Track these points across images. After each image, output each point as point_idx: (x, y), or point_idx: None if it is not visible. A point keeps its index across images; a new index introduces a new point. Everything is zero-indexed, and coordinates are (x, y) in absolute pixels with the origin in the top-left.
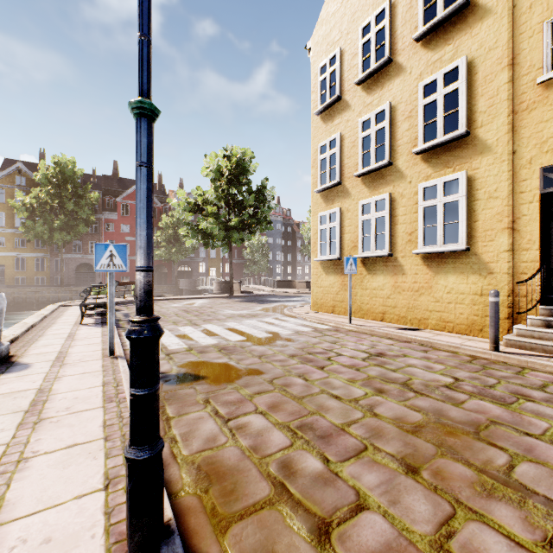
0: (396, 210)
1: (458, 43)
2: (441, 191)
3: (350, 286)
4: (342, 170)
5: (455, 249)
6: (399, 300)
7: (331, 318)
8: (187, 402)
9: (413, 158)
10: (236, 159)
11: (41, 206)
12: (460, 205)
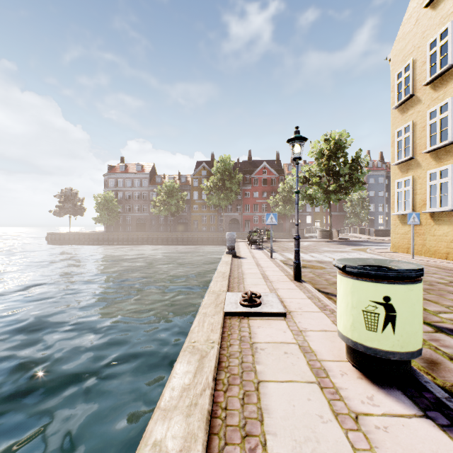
0: None
1: None
2: None
3: (413, 233)
4: (414, 148)
5: None
6: None
7: (401, 255)
8: (303, 271)
9: None
10: (333, 141)
11: (214, 186)
12: None
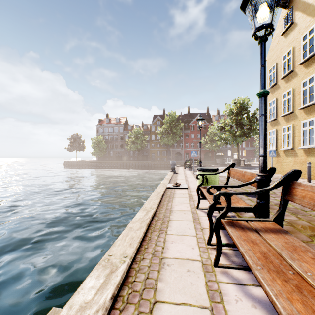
0: (294, 131)
1: (314, 67)
2: (308, 124)
3: (272, 161)
4: (277, 113)
5: (310, 147)
6: (296, 167)
7: None
8: None
9: (300, 110)
10: (239, 104)
11: (165, 131)
12: (313, 130)
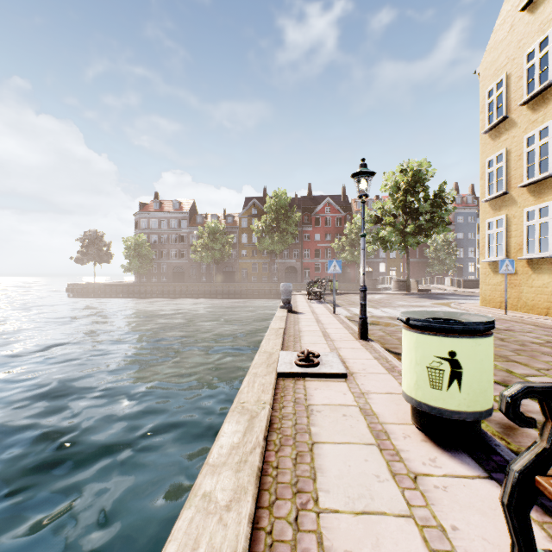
0: None
1: None
2: None
3: (505, 283)
4: (508, 181)
5: None
6: None
7: (492, 311)
8: (372, 329)
9: None
10: (411, 172)
11: (267, 227)
12: None
